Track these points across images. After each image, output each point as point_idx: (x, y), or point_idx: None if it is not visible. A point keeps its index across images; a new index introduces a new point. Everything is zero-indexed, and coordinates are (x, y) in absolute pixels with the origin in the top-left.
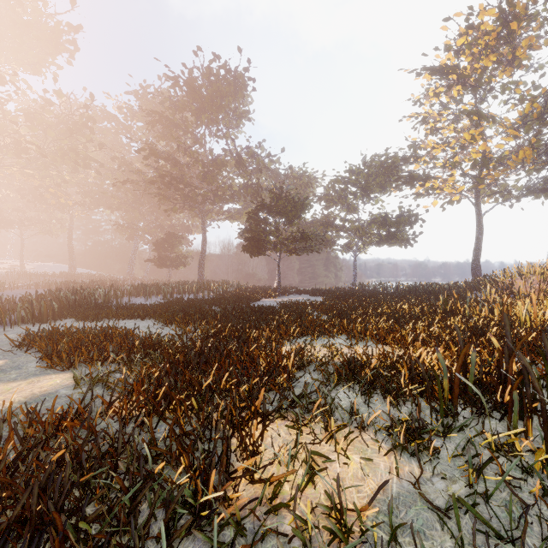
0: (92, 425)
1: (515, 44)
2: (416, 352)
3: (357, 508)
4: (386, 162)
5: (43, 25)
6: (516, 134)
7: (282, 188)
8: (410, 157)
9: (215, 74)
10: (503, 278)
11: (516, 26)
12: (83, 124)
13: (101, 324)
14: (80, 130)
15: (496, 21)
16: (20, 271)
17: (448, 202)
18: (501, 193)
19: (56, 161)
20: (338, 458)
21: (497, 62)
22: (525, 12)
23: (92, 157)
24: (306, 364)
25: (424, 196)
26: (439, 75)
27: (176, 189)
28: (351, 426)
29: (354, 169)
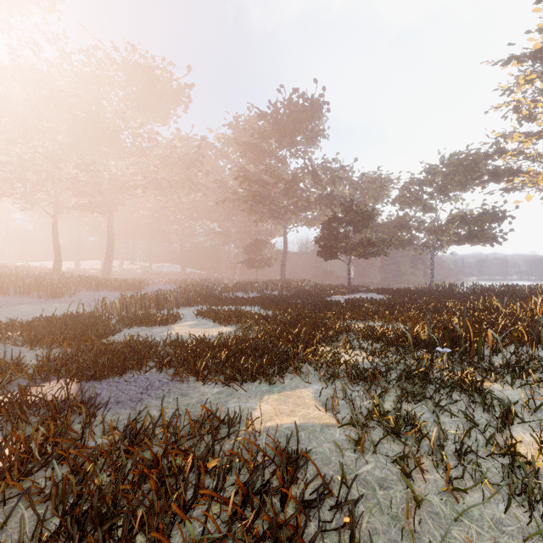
0: (257, 337)
1: None
2: (417, 328)
3: (345, 359)
4: (467, 159)
5: (169, 89)
6: None
7: (352, 201)
8: (494, 153)
9: (294, 105)
10: None
11: None
12: (195, 159)
13: (227, 308)
14: (193, 164)
15: None
16: (151, 271)
17: None
18: None
19: (178, 189)
20: (346, 353)
21: None
22: None
23: (201, 183)
24: (348, 330)
25: (514, 191)
26: (532, 60)
27: (264, 205)
28: (359, 351)
29: (430, 170)
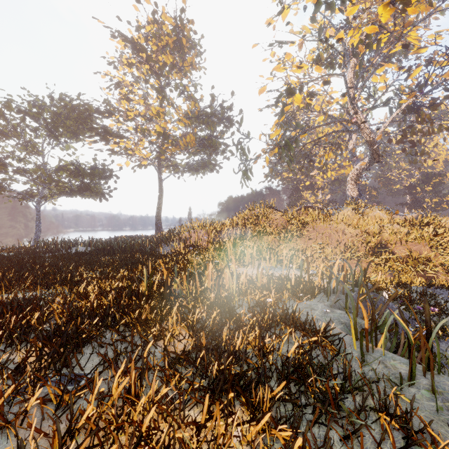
0: None
1: (184, 56)
2: None
3: None
4: (79, 108)
5: None
6: (184, 124)
7: None
8: (105, 111)
9: None
10: (184, 233)
11: (185, 42)
12: None
13: None
14: None
15: (173, 30)
16: None
17: (138, 165)
18: (173, 166)
19: None
20: None
21: (173, 64)
22: (190, 36)
23: None
24: None
25: (118, 154)
26: (132, 48)
27: None
28: None
29: (36, 101)
